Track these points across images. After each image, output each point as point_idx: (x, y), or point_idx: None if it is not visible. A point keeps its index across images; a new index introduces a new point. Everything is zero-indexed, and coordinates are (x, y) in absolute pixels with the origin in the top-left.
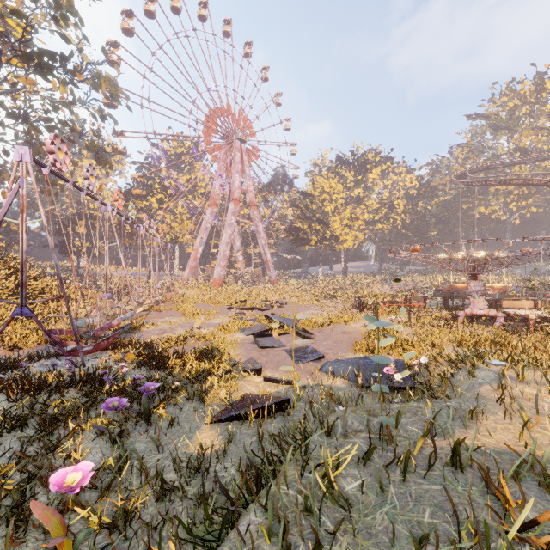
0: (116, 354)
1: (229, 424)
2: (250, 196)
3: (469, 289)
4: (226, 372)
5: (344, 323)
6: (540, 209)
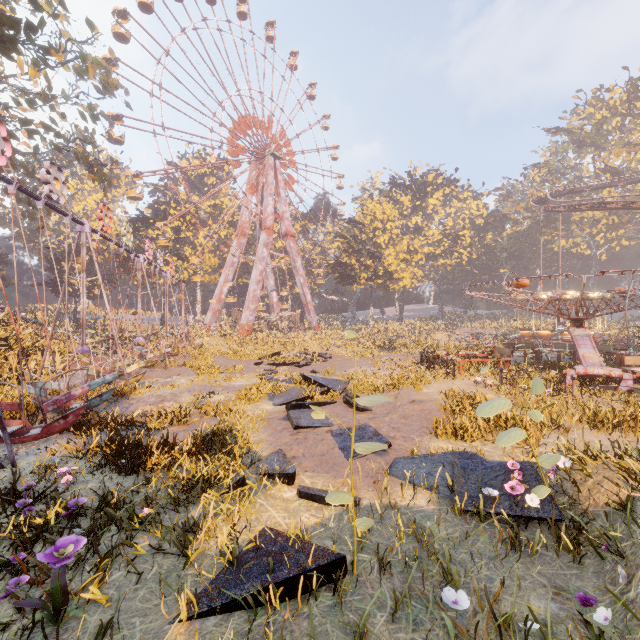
0: (73, 443)
1: (226, 620)
2: (286, 224)
3: (574, 339)
4: (236, 482)
5: (411, 387)
6: (633, 241)
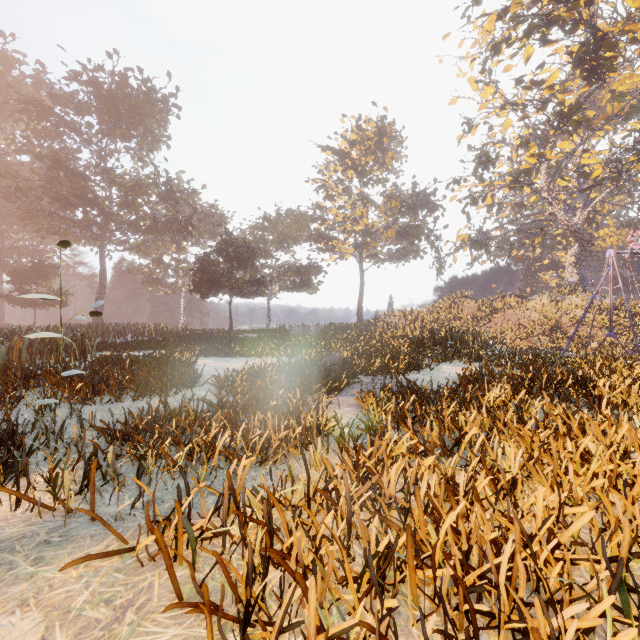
0: None
1: None
2: None
3: None
4: None
5: None
6: None
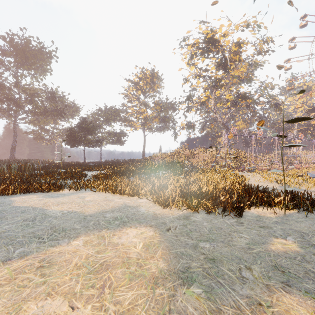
0: None
1: None
2: None
3: None
4: None
5: None
6: None
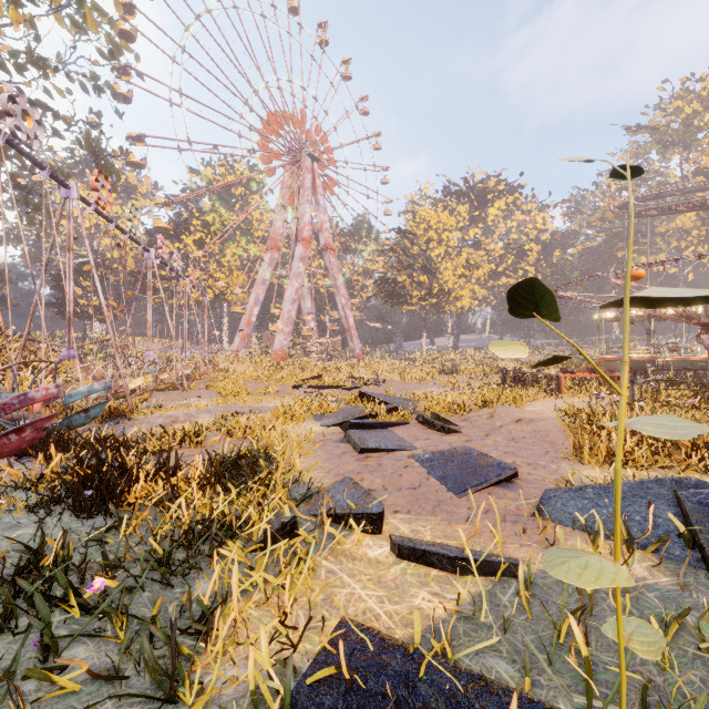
0: (22, 466)
1: None
2: (325, 236)
3: None
4: (280, 527)
5: (508, 404)
6: None
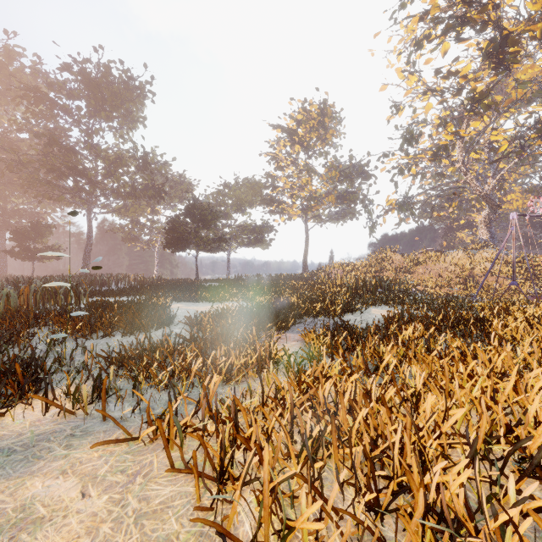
0: None
1: None
2: None
3: None
4: None
5: None
6: None
